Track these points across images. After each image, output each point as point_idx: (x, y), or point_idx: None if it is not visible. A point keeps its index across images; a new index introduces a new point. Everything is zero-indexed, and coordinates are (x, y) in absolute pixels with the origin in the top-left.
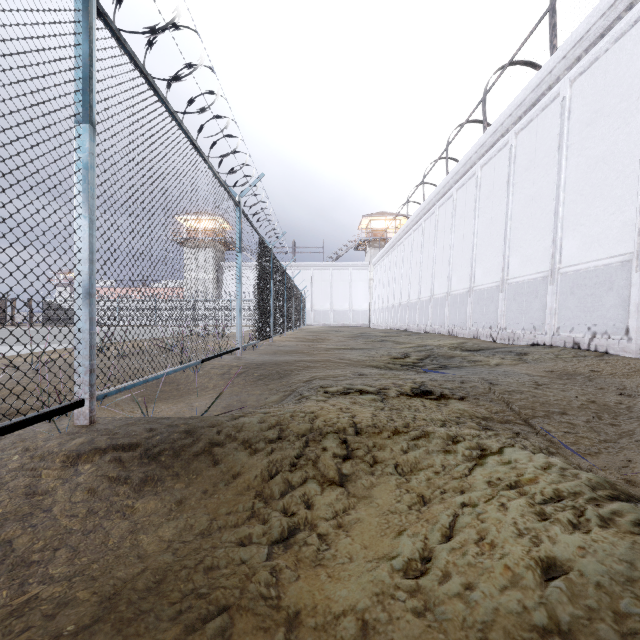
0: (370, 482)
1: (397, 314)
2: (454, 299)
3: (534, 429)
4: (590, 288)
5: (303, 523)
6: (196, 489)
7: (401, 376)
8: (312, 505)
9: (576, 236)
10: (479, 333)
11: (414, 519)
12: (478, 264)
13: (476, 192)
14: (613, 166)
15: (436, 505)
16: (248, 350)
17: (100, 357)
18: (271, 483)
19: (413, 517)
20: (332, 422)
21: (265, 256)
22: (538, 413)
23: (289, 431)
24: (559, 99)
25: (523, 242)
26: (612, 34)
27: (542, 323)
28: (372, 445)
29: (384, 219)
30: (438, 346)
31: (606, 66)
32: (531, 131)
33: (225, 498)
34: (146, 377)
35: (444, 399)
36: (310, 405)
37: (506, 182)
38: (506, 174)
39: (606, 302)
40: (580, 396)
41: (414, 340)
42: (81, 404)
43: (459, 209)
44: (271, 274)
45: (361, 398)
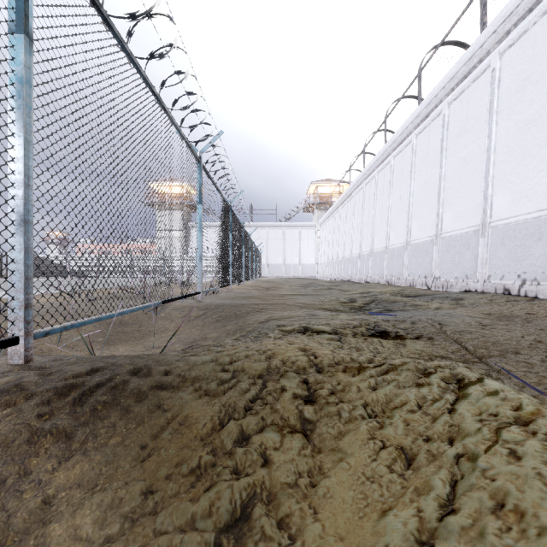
0: (337, 432)
1: (341, 267)
2: (392, 252)
3: (493, 368)
4: (520, 239)
5: (260, 486)
6: (134, 441)
7: (354, 317)
8: (270, 461)
9: (506, 193)
10: (415, 282)
11: (398, 484)
12: (414, 221)
13: (412, 158)
14: (541, 128)
15: (422, 464)
16: (209, 296)
17: (71, 301)
18: (222, 433)
19: (397, 481)
20: (291, 362)
21: (225, 211)
22: (493, 352)
23: (244, 372)
24: (489, 70)
25: (456, 200)
26: (540, 8)
27: (474, 272)
28: (336, 387)
29: (329, 185)
30: (380, 293)
31: (534, 37)
32: (463, 101)
33: (167, 453)
34: (99, 315)
35: (400, 338)
36: (267, 344)
37: (440, 147)
38: (439, 140)
39: (535, 251)
40: (526, 336)
41: (357, 288)
42: (14, 342)
43: (396, 173)
44: (230, 228)
45: (318, 337)
